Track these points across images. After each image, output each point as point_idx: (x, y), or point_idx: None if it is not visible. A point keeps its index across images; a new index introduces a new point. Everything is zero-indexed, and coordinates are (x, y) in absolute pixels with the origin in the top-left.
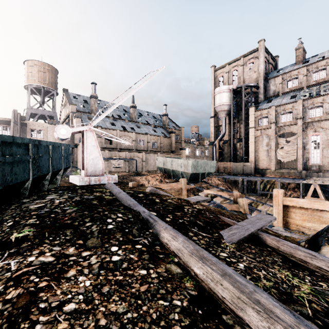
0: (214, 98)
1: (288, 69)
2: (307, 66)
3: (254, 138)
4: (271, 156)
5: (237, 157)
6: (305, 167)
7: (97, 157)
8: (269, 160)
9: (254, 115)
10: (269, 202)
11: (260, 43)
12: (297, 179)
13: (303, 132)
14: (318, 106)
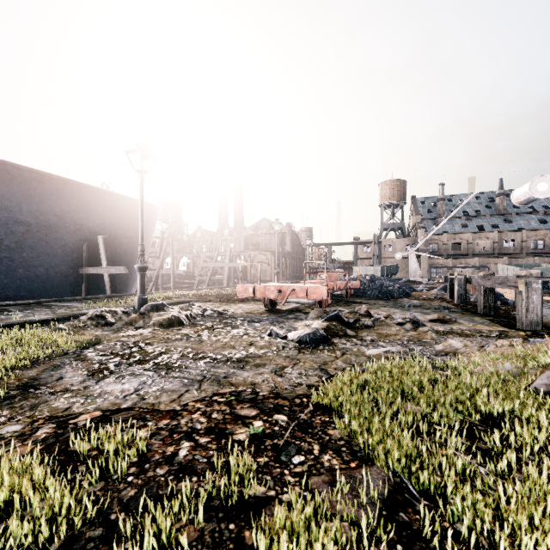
0: None
1: None
2: None
3: None
4: None
5: None
6: None
7: (417, 268)
8: None
9: None
10: None
11: None
12: None
13: None
14: None
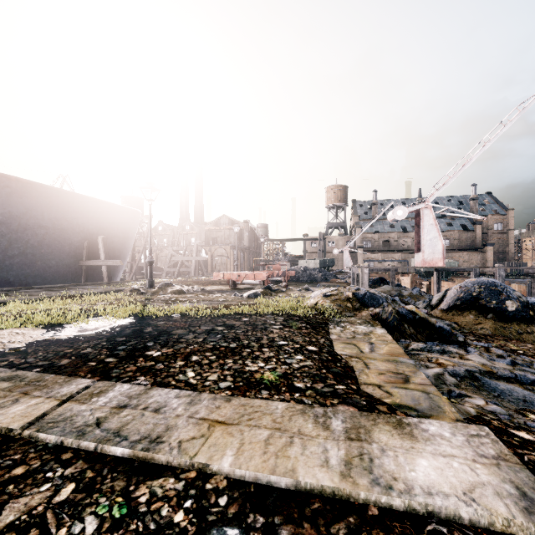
0: None
1: None
2: None
3: None
4: None
5: None
6: None
7: (349, 261)
8: None
9: None
10: None
11: None
12: None
13: None
14: None
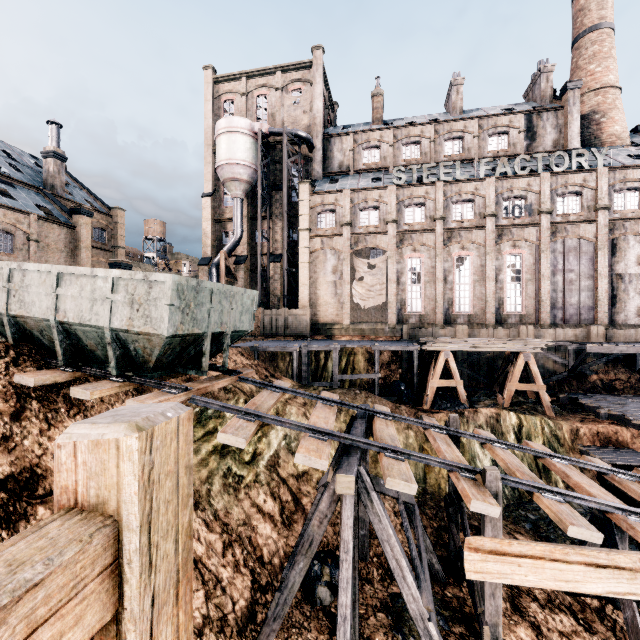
0: (213, 149)
1: (362, 127)
2: (394, 129)
3: (309, 253)
4: (343, 295)
5: (269, 297)
6: (400, 318)
7: None
8: (337, 303)
9: (310, 202)
10: (371, 402)
11: (316, 52)
12: (402, 343)
13: (396, 251)
14: (419, 204)
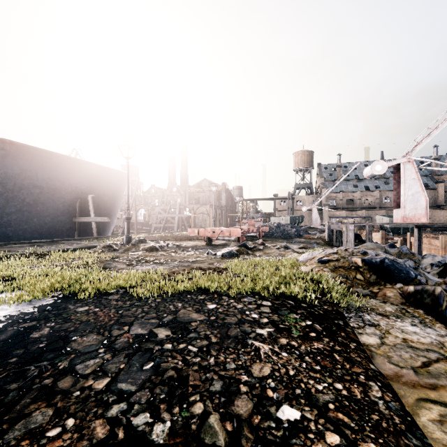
0: None
1: None
2: None
3: None
4: None
5: None
6: None
7: (317, 218)
8: None
9: None
10: None
11: None
12: None
13: None
14: None
